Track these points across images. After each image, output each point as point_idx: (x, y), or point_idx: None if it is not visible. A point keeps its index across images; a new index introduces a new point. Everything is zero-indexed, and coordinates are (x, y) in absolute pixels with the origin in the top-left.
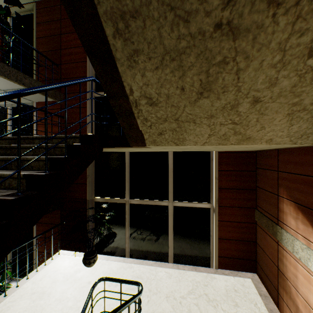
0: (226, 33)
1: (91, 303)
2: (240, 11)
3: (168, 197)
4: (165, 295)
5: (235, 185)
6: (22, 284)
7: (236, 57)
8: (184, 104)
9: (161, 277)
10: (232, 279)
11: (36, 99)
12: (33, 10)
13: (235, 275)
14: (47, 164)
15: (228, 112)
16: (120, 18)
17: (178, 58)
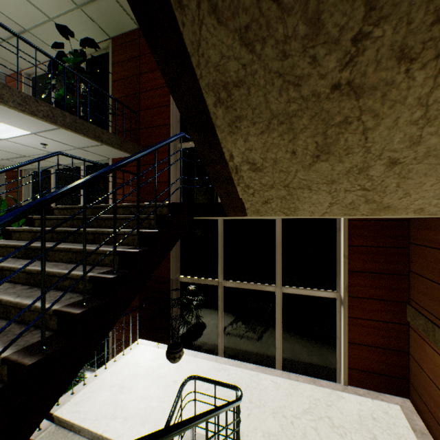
0: (346, 92)
1: (181, 404)
2: (362, 71)
3: (276, 281)
4: (271, 410)
5: (374, 267)
6: (100, 374)
7: (362, 116)
8: (296, 169)
9: (265, 386)
10: (369, 402)
11: (113, 155)
12: (109, 49)
13: (375, 397)
14: (138, 240)
15: (355, 176)
16: (222, 89)
17: (287, 121)
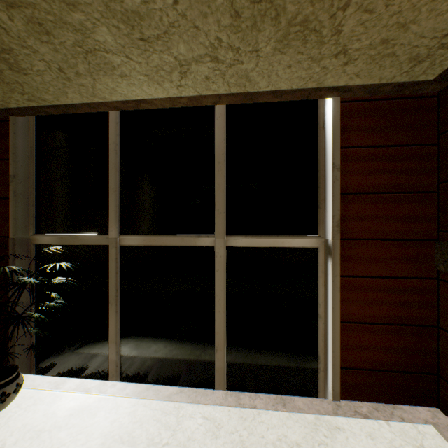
0: None
1: None
2: None
3: (215, 226)
4: None
5: (384, 182)
6: None
7: None
8: None
9: (189, 436)
10: (386, 428)
11: None
12: None
13: (390, 415)
14: None
15: None
16: None
17: None
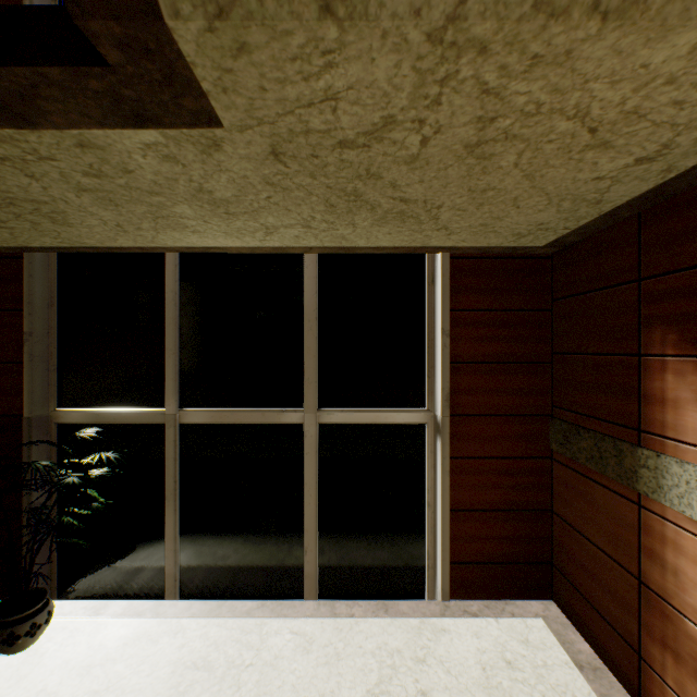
0: None
1: None
2: None
3: (305, 398)
4: None
5: (497, 351)
6: None
7: None
8: None
9: (276, 654)
10: (493, 625)
11: None
12: None
13: (500, 612)
14: None
15: None
16: None
17: None
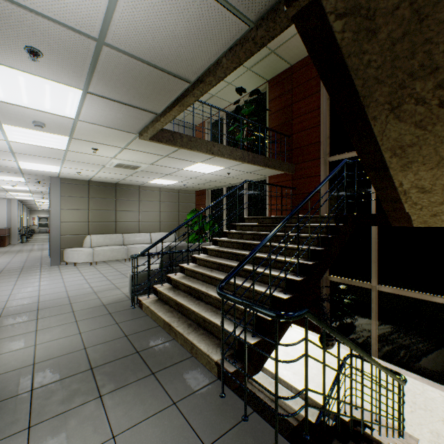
0: None
1: (344, 371)
2: None
3: None
4: (440, 417)
5: None
6: None
7: None
8: None
9: (432, 397)
10: None
11: (270, 174)
12: (266, 90)
13: None
14: (320, 242)
15: None
16: (398, 149)
17: None
